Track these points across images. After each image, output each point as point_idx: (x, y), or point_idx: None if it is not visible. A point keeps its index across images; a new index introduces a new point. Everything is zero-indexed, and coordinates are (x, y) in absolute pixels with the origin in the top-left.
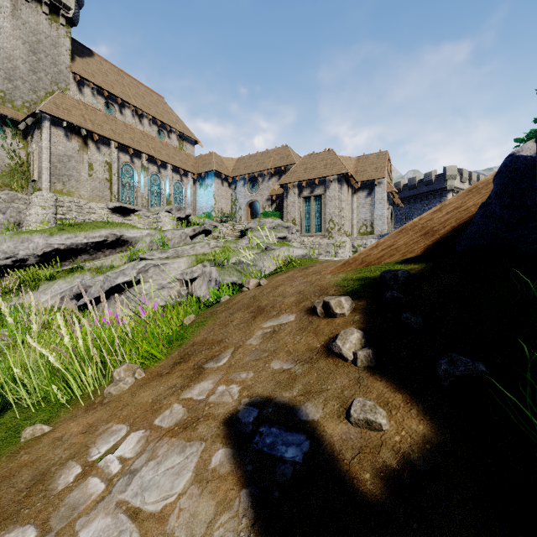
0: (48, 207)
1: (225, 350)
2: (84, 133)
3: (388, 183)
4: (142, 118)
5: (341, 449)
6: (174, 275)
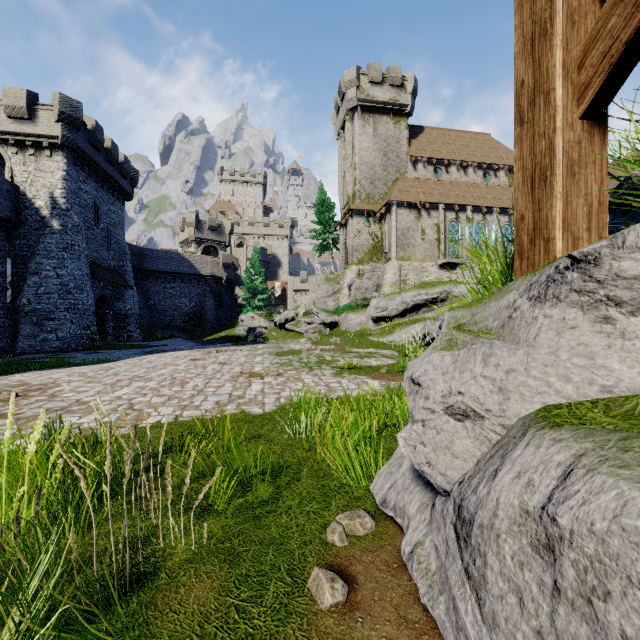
0: (395, 272)
1: None
2: (418, 206)
3: None
4: (466, 169)
5: None
6: None
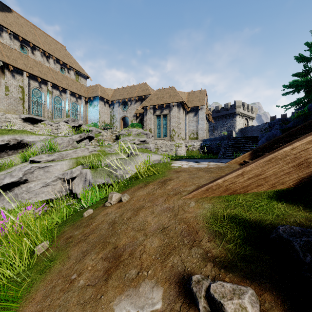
0: None
1: None
2: (1, 64)
3: (206, 108)
4: (48, 58)
5: None
6: (56, 175)
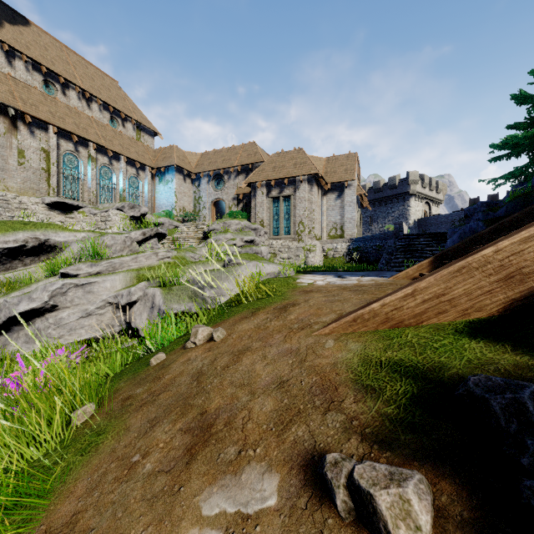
0: None
1: None
2: (11, 113)
3: (358, 185)
4: (90, 102)
5: None
6: (104, 298)
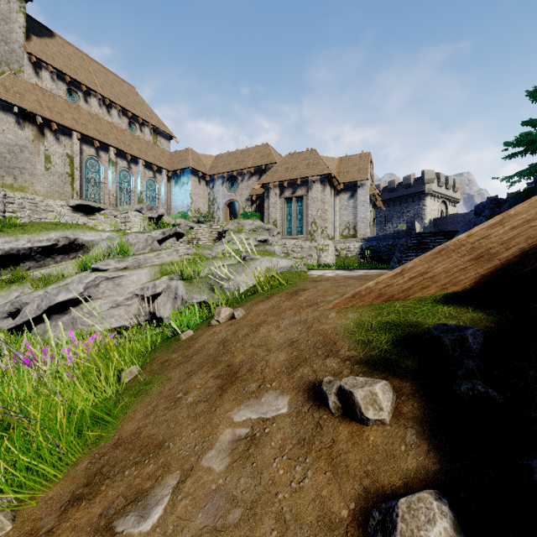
0: None
1: (163, 476)
2: (39, 121)
3: (371, 185)
4: (110, 109)
5: None
6: (132, 290)
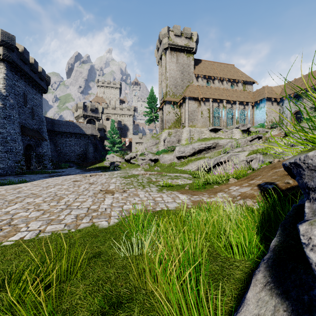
0: (188, 133)
1: (260, 176)
2: (199, 99)
3: None
4: (222, 81)
5: (280, 186)
6: (242, 159)
